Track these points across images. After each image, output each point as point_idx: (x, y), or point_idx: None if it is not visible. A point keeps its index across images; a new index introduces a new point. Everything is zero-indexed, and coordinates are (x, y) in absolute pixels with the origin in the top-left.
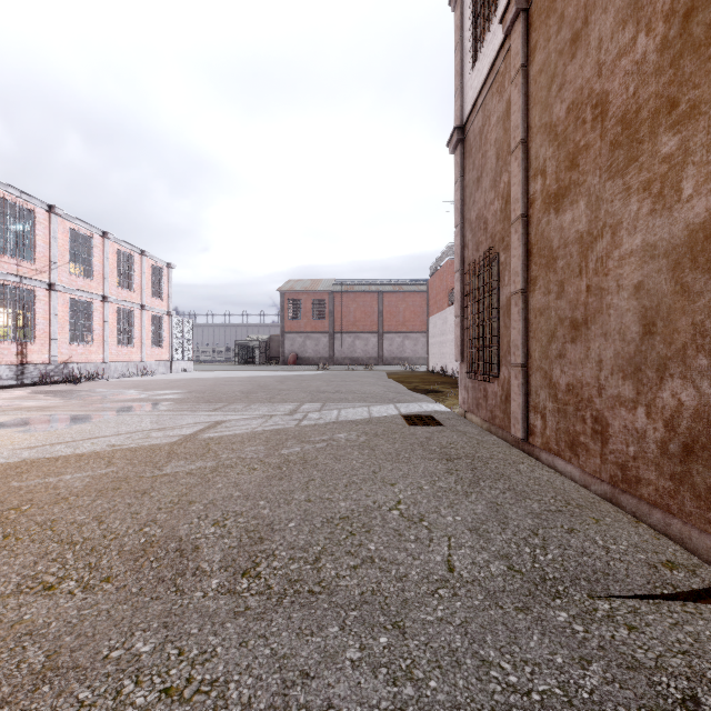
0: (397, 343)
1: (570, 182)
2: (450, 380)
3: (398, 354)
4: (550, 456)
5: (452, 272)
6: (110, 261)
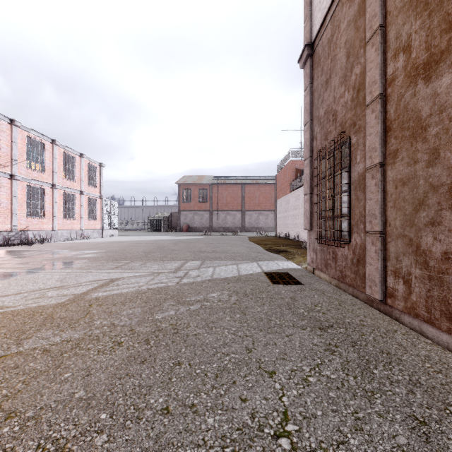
0: (254, 218)
1: (449, 44)
2: (293, 242)
3: (255, 225)
4: (415, 320)
5: (293, 169)
6: (57, 160)
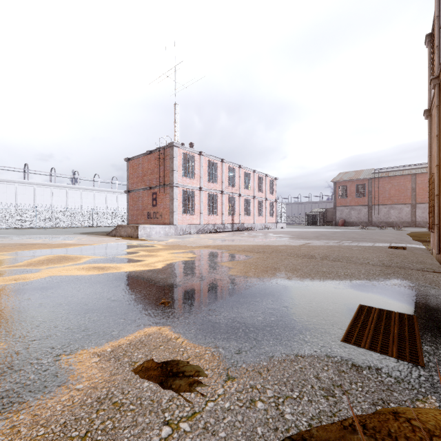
0: None
1: None
2: None
3: None
4: None
5: None
6: (255, 181)
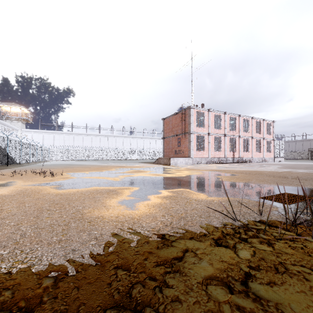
0: None
1: None
2: None
3: None
4: None
5: None
6: (253, 125)
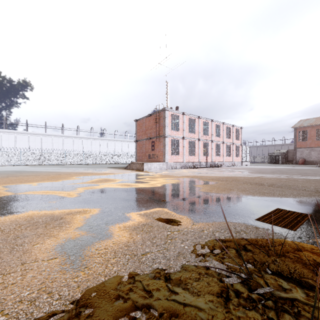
0: None
1: None
2: None
3: None
4: None
5: None
6: (224, 131)
